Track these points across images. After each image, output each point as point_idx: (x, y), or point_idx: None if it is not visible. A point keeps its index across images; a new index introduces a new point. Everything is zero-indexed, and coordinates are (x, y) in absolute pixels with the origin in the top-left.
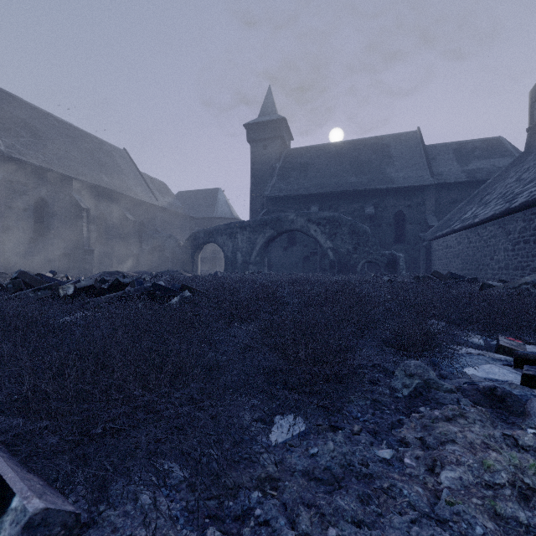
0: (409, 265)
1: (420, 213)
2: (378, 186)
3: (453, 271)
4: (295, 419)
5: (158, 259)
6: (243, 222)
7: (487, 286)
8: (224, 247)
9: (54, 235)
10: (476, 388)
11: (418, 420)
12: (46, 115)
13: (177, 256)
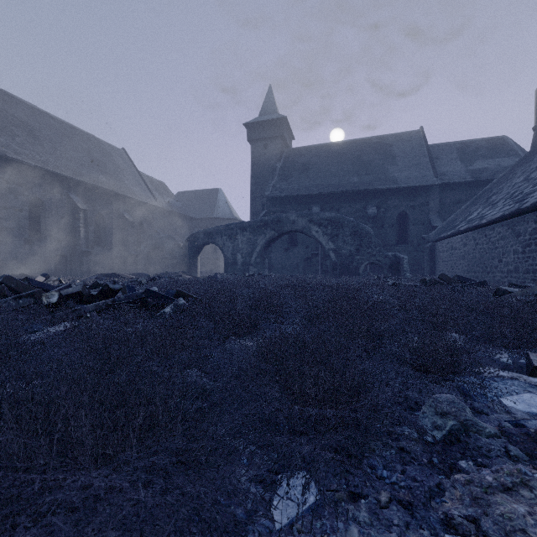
0: (412, 267)
1: (423, 213)
2: (381, 186)
3: (458, 273)
4: (304, 490)
5: (157, 260)
6: (243, 223)
7: (501, 291)
8: (224, 248)
9: (50, 236)
10: (526, 432)
11: (464, 487)
12: (43, 114)
13: (176, 257)
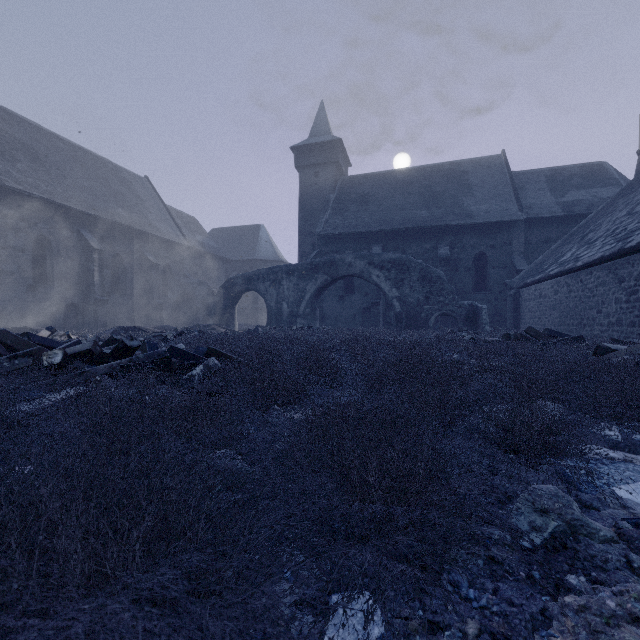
0: (492, 318)
1: (505, 254)
2: (455, 221)
3: (548, 326)
4: (367, 621)
5: (187, 310)
6: (289, 265)
7: (603, 349)
8: (267, 296)
9: (58, 282)
10: None
11: (578, 615)
12: (50, 136)
13: (209, 307)
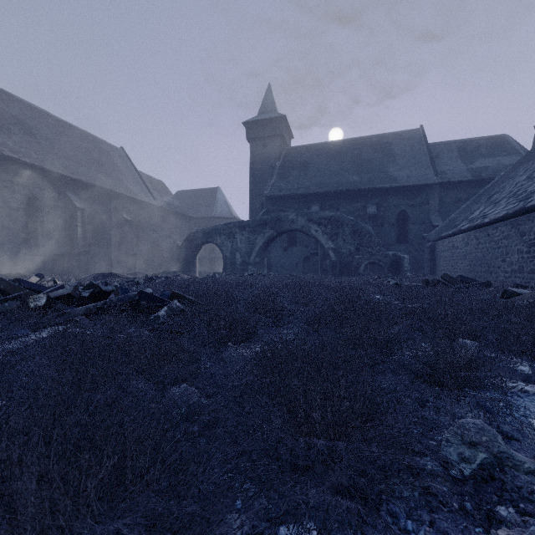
0: (412, 266)
1: (423, 212)
2: (381, 185)
3: (460, 273)
4: None
5: (156, 259)
6: (242, 222)
7: (509, 293)
8: (223, 247)
9: (47, 236)
10: None
11: None
12: (40, 113)
13: (174, 257)
